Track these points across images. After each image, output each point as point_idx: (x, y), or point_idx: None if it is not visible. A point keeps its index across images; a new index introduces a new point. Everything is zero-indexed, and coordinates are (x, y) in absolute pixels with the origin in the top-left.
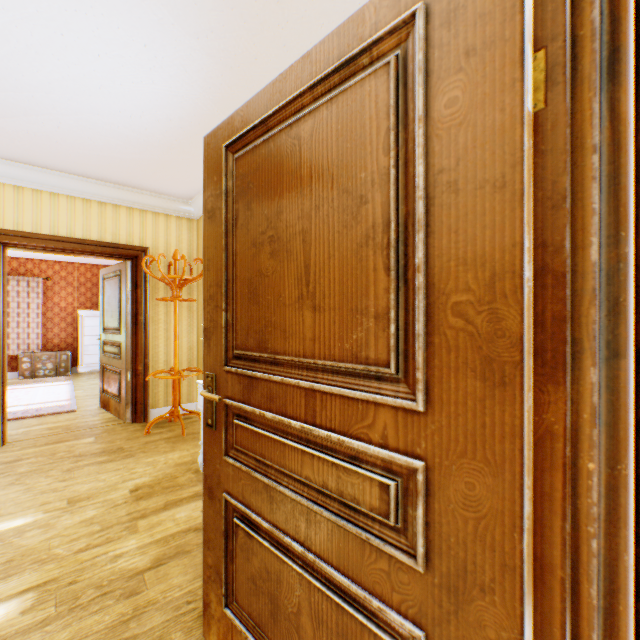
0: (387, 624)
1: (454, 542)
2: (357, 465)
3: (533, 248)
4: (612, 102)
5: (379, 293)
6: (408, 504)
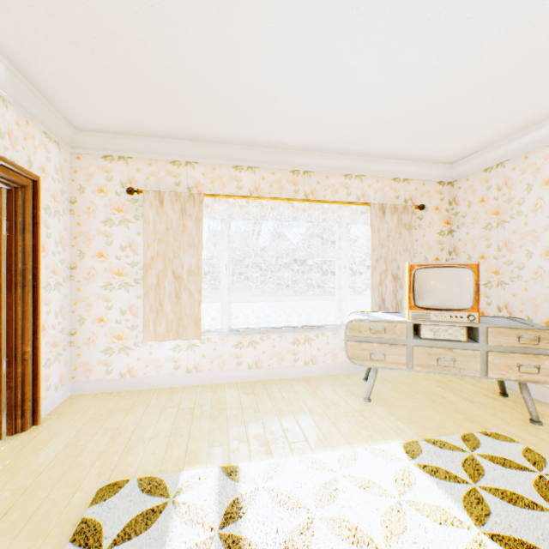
0: None
1: None
2: None
3: (7, 264)
4: (25, 237)
5: None
6: None
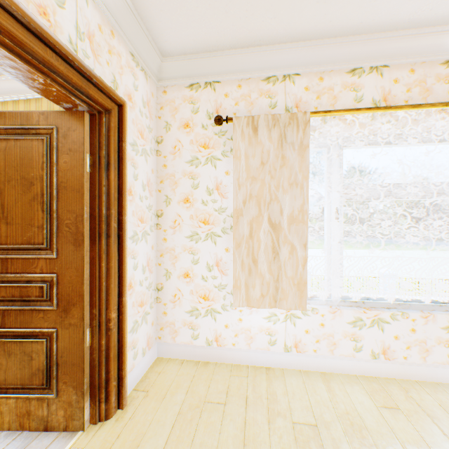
0: (44, 336)
1: (67, 295)
2: (31, 283)
3: (91, 209)
4: (109, 175)
5: (40, 219)
6: (52, 290)
